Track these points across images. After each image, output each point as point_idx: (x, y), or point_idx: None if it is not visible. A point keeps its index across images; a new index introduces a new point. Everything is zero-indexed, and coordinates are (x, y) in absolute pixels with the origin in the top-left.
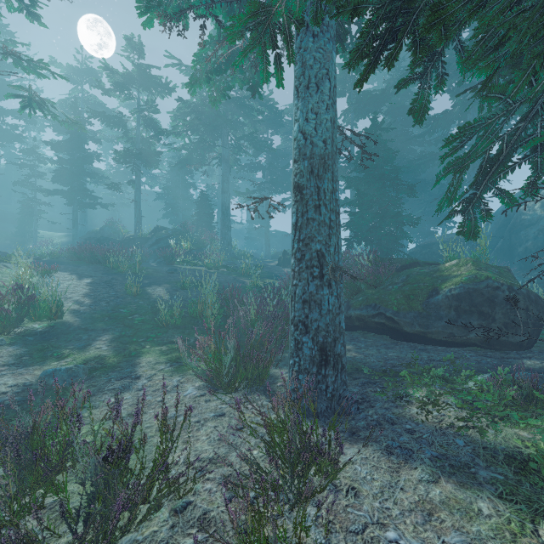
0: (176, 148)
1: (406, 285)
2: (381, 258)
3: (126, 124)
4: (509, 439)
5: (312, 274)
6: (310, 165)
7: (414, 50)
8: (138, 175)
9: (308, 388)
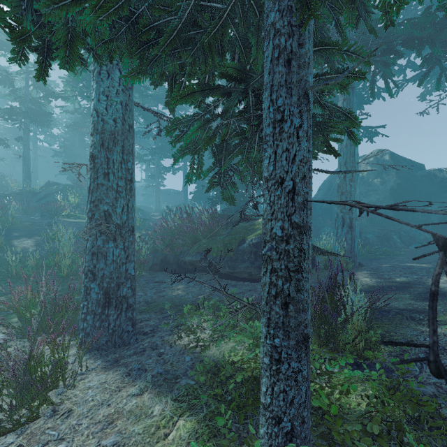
0: (68, 111)
1: (228, 236)
2: (222, 215)
3: (13, 83)
4: (223, 352)
5: (100, 230)
6: (101, 139)
7: (94, 56)
8: (26, 132)
9: (94, 327)
